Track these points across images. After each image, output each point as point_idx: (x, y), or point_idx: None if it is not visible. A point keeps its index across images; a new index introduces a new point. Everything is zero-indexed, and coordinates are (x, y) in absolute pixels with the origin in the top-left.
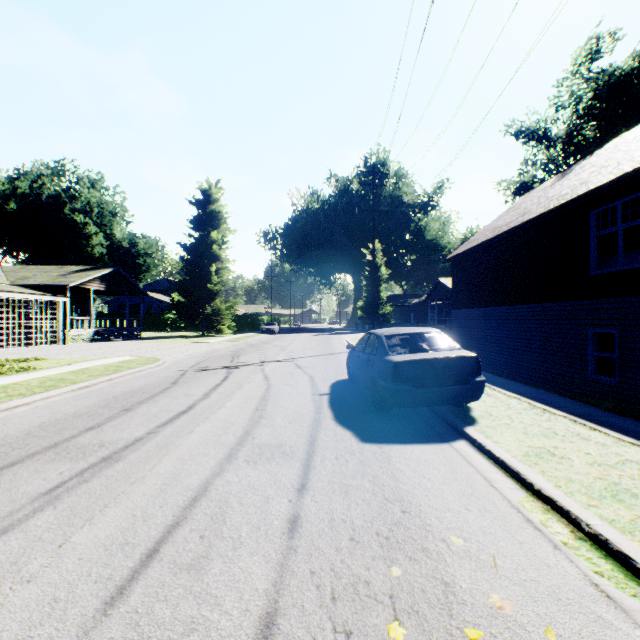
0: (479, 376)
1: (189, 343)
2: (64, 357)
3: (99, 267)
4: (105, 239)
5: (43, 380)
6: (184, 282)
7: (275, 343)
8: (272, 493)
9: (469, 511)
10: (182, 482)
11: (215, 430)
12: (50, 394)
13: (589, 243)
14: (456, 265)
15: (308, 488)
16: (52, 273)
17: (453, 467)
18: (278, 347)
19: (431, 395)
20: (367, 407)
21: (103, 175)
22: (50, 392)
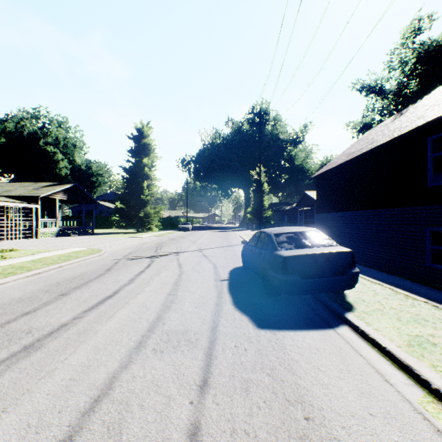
0: (354, 268)
1: (127, 237)
2: (32, 248)
3: (63, 183)
4: (69, 164)
5: (6, 268)
6: (124, 194)
7: (189, 237)
8: (174, 392)
9: (374, 418)
10: (89, 377)
11: (132, 315)
12: (6, 280)
13: (427, 162)
14: (320, 181)
15: (210, 385)
16: (28, 187)
17: (344, 357)
18: (190, 241)
19: (315, 284)
20: (259, 292)
21: (67, 118)
22: (6, 278)
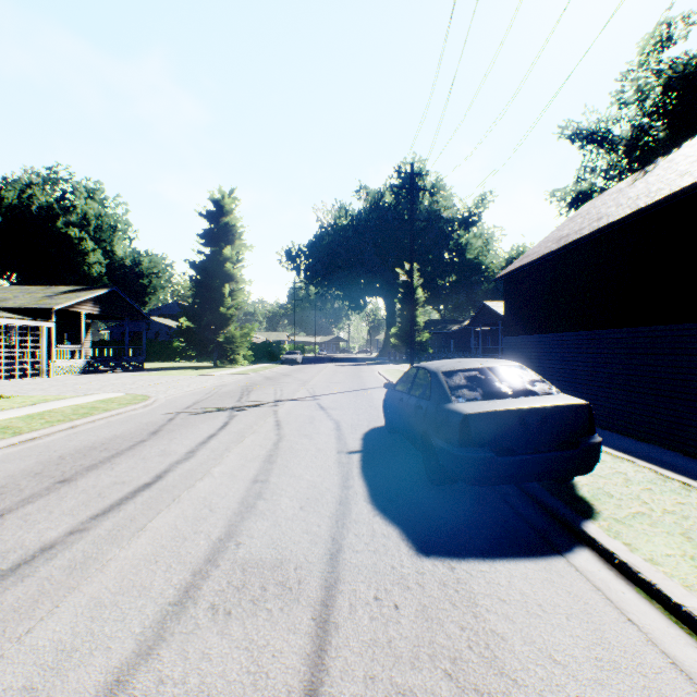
0: (593, 435)
1: (195, 376)
2: (36, 394)
3: (93, 287)
4: (104, 257)
5: None
6: (193, 305)
7: (296, 376)
8: None
9: None
10: (65, 682)
11: (180, 525)
12: None
13: None
14: (510, 283)
15: None
16: (37, 294)
17: (598, 627)
18: (299, 381)
19: (522, 467)
20: (417, 476)
21: (102, 184)
22: None
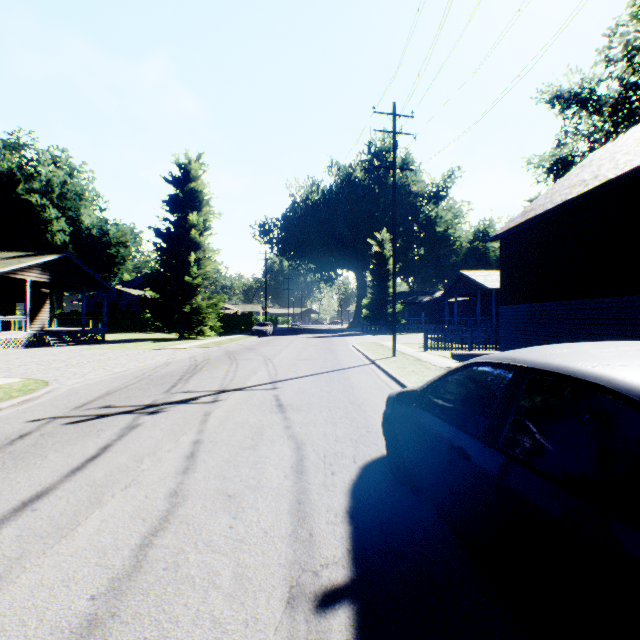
0: None
1: (149, 350)
2: None
3: (43, 253)
4: (70, 225)
5: None
6: (157, 274)
7: (261, 350)
8: None
9: None
10: None
11: None
12: None
13: None
14: (510, 243)
15: None
16: None
17: None
18: (262, 357)
19: None
20: None
21: (67, 150)
22: None
